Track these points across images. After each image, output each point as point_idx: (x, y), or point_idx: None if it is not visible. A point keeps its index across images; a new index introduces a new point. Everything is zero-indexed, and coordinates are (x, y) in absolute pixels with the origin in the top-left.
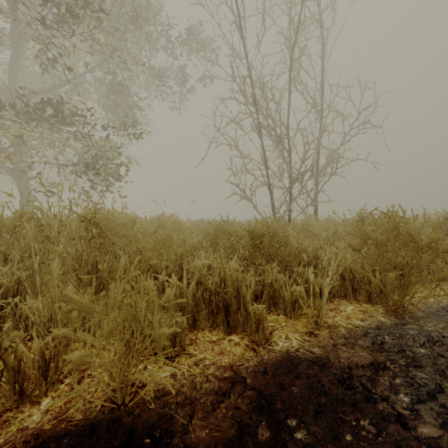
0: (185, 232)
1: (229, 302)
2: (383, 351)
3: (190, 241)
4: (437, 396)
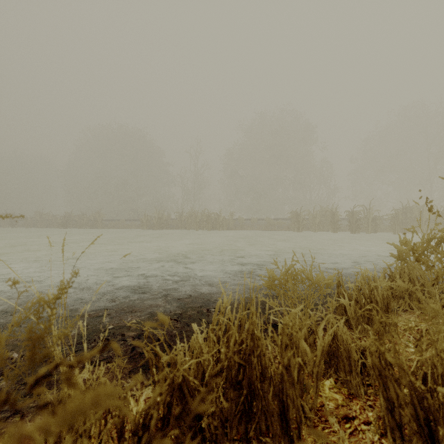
0: None
1: None
2: (52, 381)
3: None
4: (91, 346)
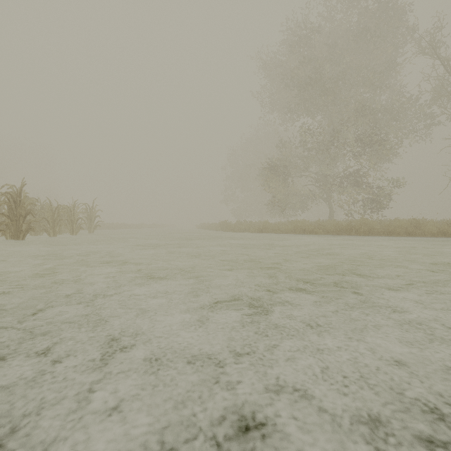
0: (435, 222)
1: (444, 232)
2: None
3: (436, 224)
4: None
